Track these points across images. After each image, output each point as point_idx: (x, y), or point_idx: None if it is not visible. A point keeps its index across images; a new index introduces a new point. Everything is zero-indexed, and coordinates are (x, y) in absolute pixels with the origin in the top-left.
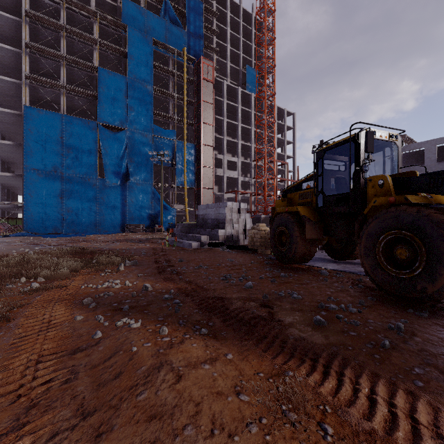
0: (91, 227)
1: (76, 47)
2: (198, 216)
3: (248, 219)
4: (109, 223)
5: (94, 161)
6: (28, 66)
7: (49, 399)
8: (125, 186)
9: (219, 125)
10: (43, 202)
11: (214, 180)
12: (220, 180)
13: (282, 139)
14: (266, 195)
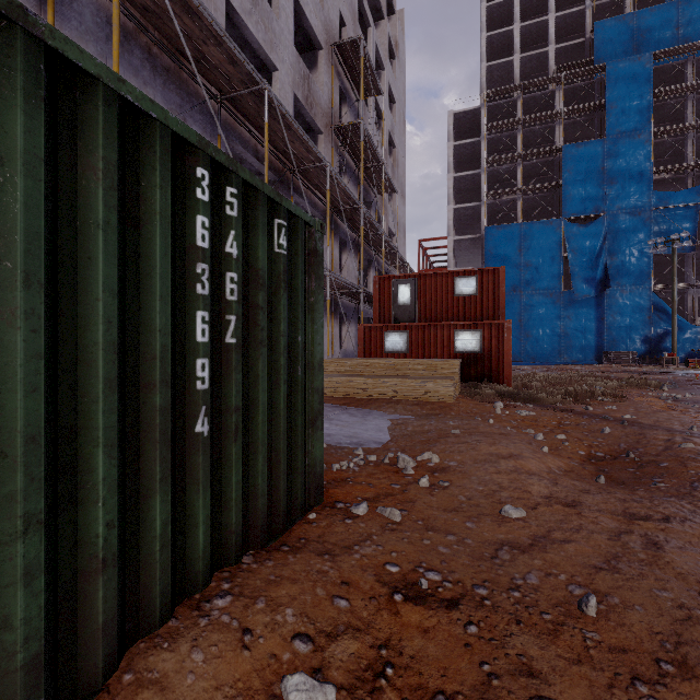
0: (554, 355)
1: (533, 134)
2: None
3: None
4: (578, 350)
5: (557, 271)
6: (486, 183)
7: (693, 413)
8: (601, 297)
9: None
10: None
11: None
12: None
13: None
14: None
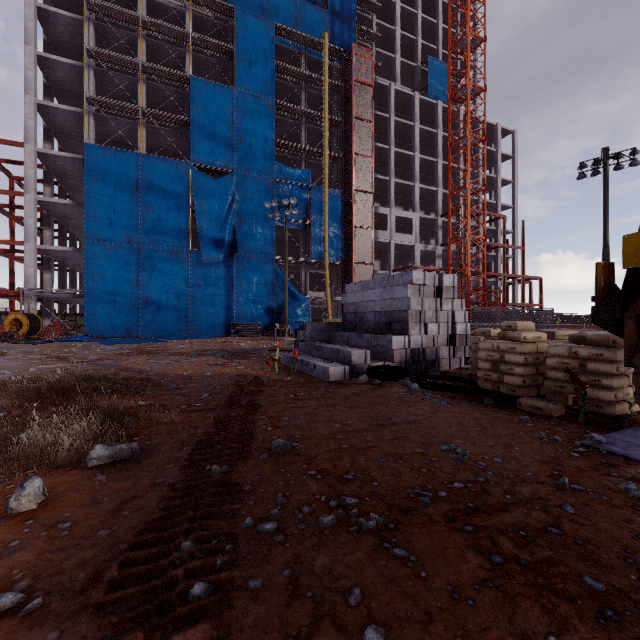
0: (181, 327)
1: (161, 52)
2: (346, 306)
3: (460, 312)
4: (208, 322)
5: (184, 225)
6: (94, 86)
7: None
8: (231, 262)
9: (382, 160)
10: (111, 290)
11: (374, 250)
12: (383, 250)
13: (492, 177)
14: (468, 271)
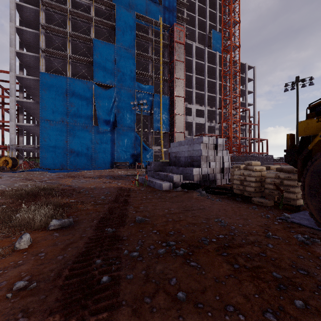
0: (88, 164)
1: (79, 26)
2: (171, 153)
3: (226, 156)
4: (102, 161)
5: (90, 113)
6: (44, 43)
7: None
8: (113, 131)
9: (189, 81)
10: (53, 145)
11: (185, 126)
12: (189, 126)
13: (243, 90)
14: (231, 136)
